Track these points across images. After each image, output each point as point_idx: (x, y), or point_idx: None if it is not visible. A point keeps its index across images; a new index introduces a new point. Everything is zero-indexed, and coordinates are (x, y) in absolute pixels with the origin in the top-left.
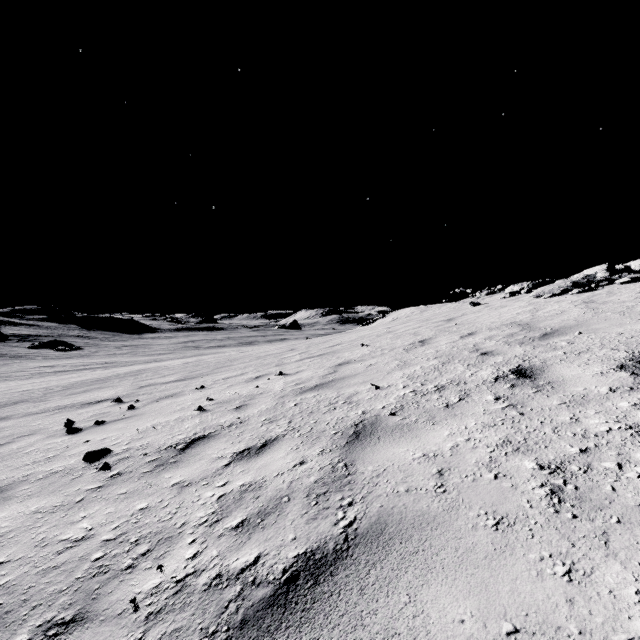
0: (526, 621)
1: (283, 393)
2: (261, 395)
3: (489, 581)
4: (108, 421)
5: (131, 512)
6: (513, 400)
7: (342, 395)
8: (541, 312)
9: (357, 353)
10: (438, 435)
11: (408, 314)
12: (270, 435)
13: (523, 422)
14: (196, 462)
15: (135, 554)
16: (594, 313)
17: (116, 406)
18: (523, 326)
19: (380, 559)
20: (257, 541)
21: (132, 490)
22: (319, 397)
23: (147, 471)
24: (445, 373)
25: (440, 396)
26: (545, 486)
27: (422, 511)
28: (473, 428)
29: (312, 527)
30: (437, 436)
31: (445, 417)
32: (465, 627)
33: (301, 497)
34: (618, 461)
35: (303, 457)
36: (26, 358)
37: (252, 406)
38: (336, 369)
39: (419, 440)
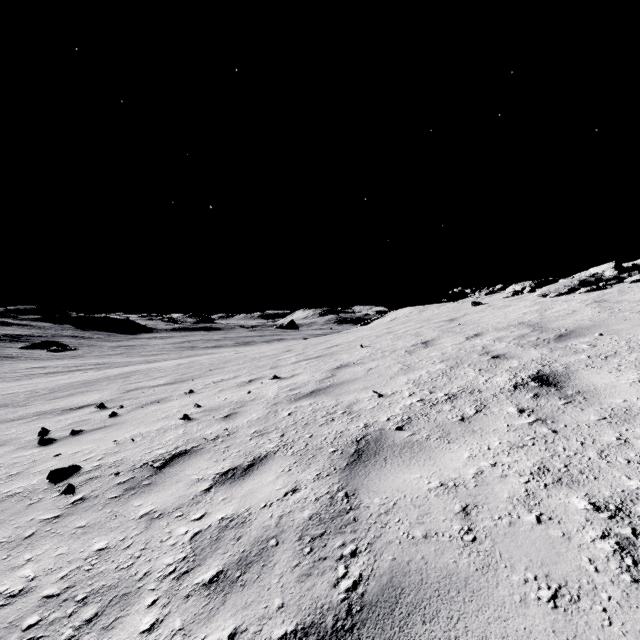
0: None
1: (276, 400)
2: (253, 402)
3: None
4: (86, 430)
5: (86, 554)
6: (540, 413)
7: (341, 403)
8: (550, 312)
9: (356, 355)
10: (456, 457)
11: (407, 314)
12: (259, 452)
13: (559, 442)
14: (172, 485)
15: (78, 620)
16: (610, 313)
17: (98, 412)
18: (533, 327)
19: None
20: (233, 607)
21: (93, 522)
22: (316, 405)
23: (115, 496)
24: (455, 379)
25: (453, 407)
26: (609, 537)
27: (448, 570)
28: (498, 449)
29: (305, 588)
30: (455, 458)
31: (462, 433)
32: None
33: (292, 540)
34: None
35: (296, 482)
36: (18, 359)
37: (242, 415)
38: (334, 373)
39: (434, 463)
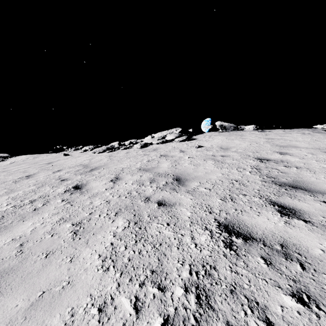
0: (49, 286)
1: None
2: None
3: (36, 281)
4: None
5: None
6: (70, 200)
7: None
8: (93, 160)
9: None
10: (25, 226)
11: (24, 159)
12: None
13: (71, 208)
14: None
15: None
16: (111, 160)
17: None
18: (84, 166)
19: None
20: None
21: None
22: None
23: None
24: (38, 192)
25: (32, 205)
26: (72, 232)
27: (4, 268)
28: (47, 217)
29: None
30: (24, 227)
31: (32, 216)
32: (18, 307)
33: None
34: (100, 214)
35: None
36: None
37: None
38: None
39: (11, 232)
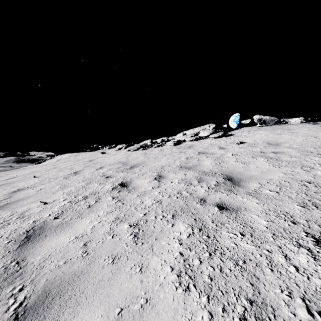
0: (126, 302)
1: None
2: None
3: (110, 292)
4: None
5: None
6: (120, 198)
7: (16, 213)
8: (130, 157)
9: (30, 182)
10: (84, 224)
11: (67, 157)
12: None
13: (124, 207)
14: None
15: None
16: (147, 158)
17: None
18: (123, 163)
19: (45, 317)
20: None
21: None
22: None
23: None
24: (88, 189)
25: (85, 202)
26: (132, 234)
27: (74, 271)
28: (102, 215)
29: None
30: (84, 224)
31: (88, 213)
32: None
33: None
34: (155, 215)
35: None
36: None
37: None
38: (11, 195)
39: (73, 229)
